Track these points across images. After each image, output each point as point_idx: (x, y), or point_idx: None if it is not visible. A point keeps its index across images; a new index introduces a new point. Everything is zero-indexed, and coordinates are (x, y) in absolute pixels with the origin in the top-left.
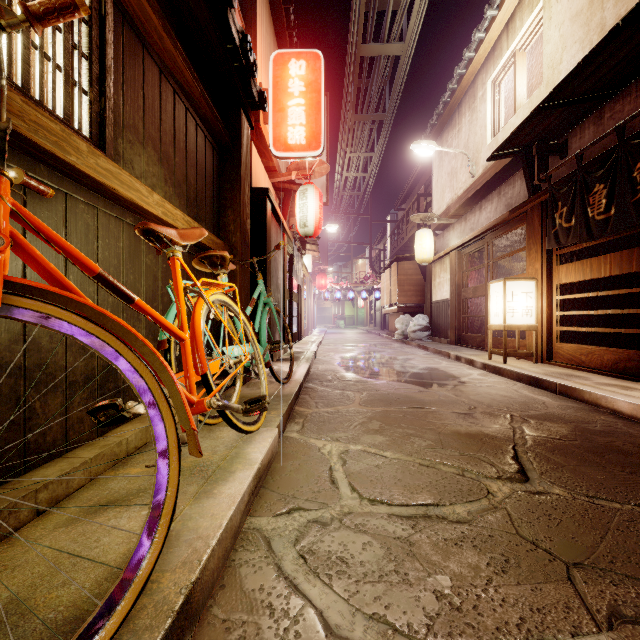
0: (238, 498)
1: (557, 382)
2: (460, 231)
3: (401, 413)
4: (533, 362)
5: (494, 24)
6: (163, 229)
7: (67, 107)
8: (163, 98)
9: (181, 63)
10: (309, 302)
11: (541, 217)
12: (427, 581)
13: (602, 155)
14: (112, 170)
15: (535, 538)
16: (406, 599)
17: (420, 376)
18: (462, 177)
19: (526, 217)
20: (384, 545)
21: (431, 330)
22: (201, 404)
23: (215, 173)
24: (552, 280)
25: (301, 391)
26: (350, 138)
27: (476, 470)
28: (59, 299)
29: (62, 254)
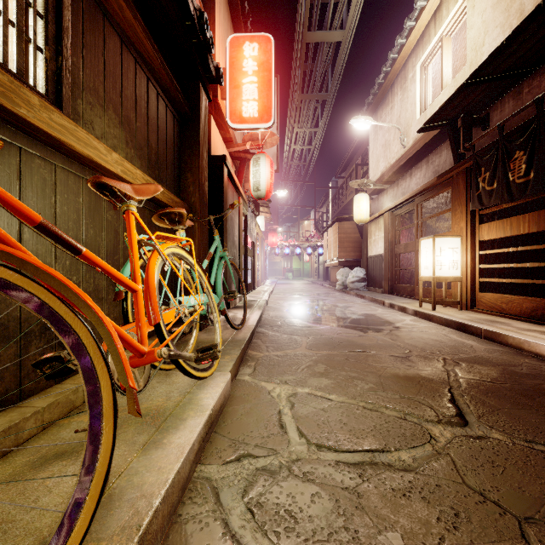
0: (187, 448)
1: (482, 328)
2: (393, 195)
3: (344, 356)
4: (458, 309)
5: (423, 13)
6: (117, 183)
7: (20, 62)
8: (124, 66)
9: (141, 33)
10: (262, 257)
11: (465, 181)
12: (378, 540)
13: (522, 125)
14: (67, 126)
15: (482, 488)
16: None
17: (359, 322)
18: (394, 148)
19: (452, 182)
20: (332, 497)
21: (367, 281)
22: (151, 354)
23: (176, 139)
24: (475, 237)
25: (254, 336)
26: (297, 115)
27: (417, 413)
28: None
29: None
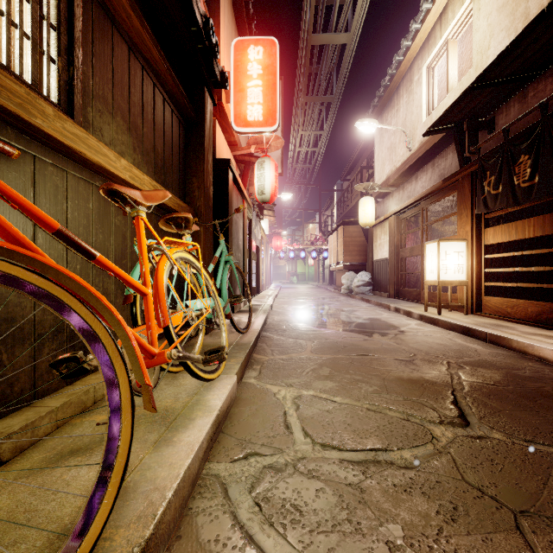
0: (196, 446)
1: (487, 332)
2: (398, 198)
3: (348, 360)
4: (464, 313)
5: (429, 16)
6: (127, 190)
7: (35, 73)
8: (132, 73)
9: (148, 41)
10: (266, 261)
11: (471, 185)
12: (379, 531)
13: (527, 129)
14: (79, 135)
15: (480, 484)
16: (359, 551)
17: (364, 326)
18: (400, 151)
19: (457, 185)
20: (336, 492)
21: (373, 285)
22: (162, 356)
23: (181, 144)
24: (481, 241)
25: (259, 340)
26: (302, 117)
27: (420, 415)
28: (10, 254)
29: (19, 210)
